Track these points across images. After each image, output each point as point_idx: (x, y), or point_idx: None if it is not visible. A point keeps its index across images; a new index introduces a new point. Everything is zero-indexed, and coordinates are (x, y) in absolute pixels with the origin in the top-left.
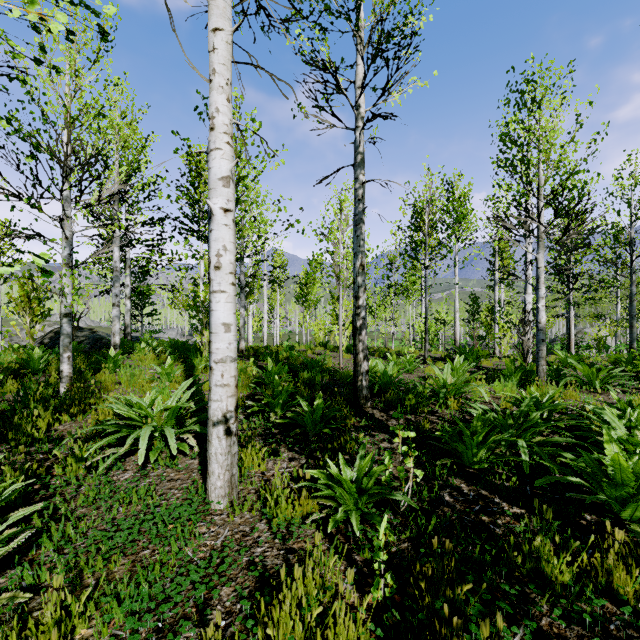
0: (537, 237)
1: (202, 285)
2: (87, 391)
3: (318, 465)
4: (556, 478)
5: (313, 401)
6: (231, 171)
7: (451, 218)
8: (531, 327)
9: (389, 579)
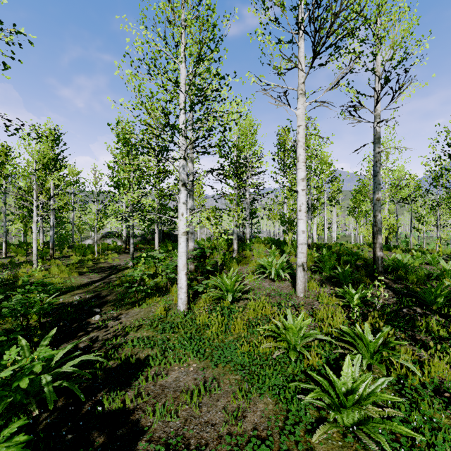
0: None
1: (285, 207)
2: (243, 257)
3: None
4: None
5: None
6: (305, 176)
7: None
8: None
9: (357, 314)
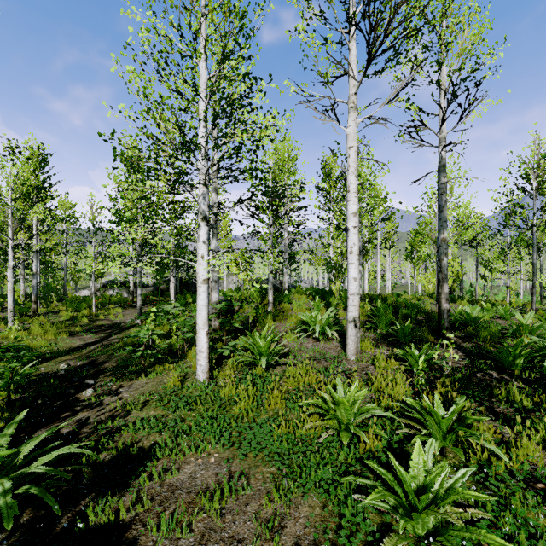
0: None
1: (331, 250)
2: (280, 311)
3: None
4: None
5: None
6: (357, 209)
7: None
8: None
9: (423, 381)
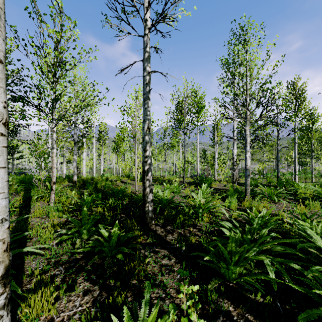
0: (245, 118)
1: (50, 141)
2: None
3: (109, 297)
4: (316, 312)
5: (114, 223)
6: None
7: (195, 109)
8: (237, 166)
9: None
